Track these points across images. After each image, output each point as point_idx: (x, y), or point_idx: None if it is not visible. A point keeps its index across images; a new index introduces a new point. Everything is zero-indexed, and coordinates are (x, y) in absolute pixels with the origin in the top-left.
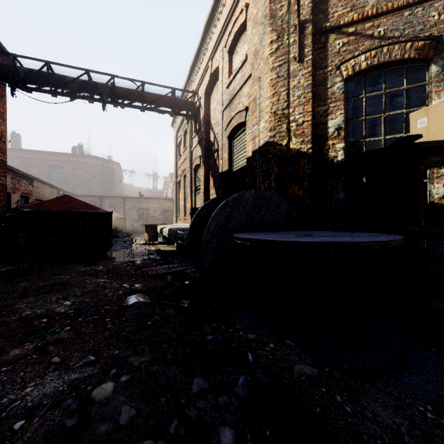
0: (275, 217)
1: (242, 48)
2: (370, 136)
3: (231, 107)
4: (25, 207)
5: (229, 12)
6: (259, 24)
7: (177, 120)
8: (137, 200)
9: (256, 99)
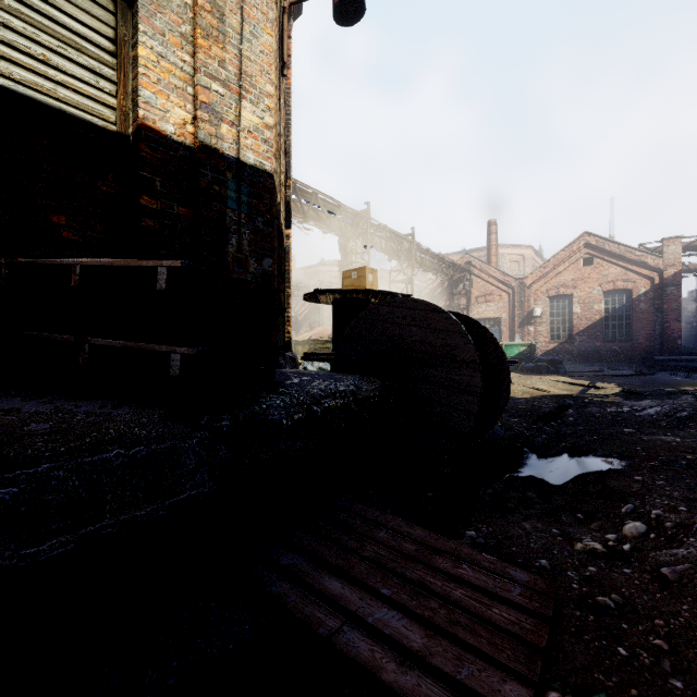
0: None
1: None
2: None
3: None
4: None
5: None
6: None
7: None
8: None
9: (225, 17)
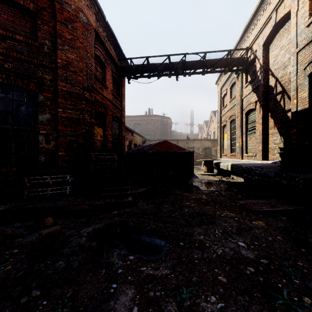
0: None
1: None
2: None
3: None
4: (147, 149)
5: None
6: None
7: (222, 78)
8: (185, 141)
9: None
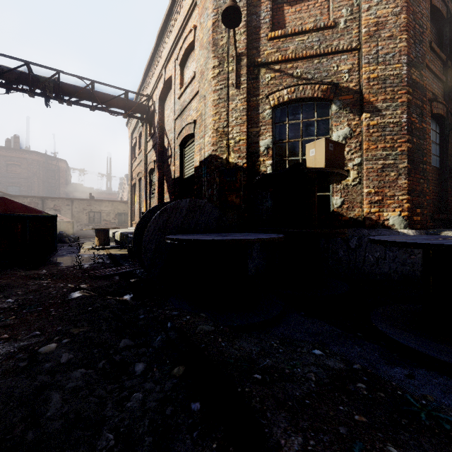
0: (208, 222)
1: (192, 64)
2: (292, 156)
3: (182, 117)
4: None
5: (180, 28)
6: (204, 48)
7: (132, 121)
8: (87, 202)
9: (202, 115)
